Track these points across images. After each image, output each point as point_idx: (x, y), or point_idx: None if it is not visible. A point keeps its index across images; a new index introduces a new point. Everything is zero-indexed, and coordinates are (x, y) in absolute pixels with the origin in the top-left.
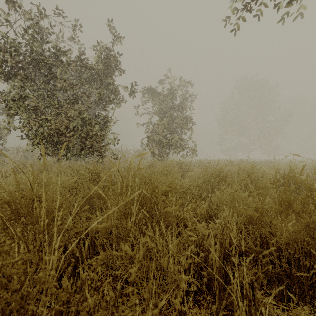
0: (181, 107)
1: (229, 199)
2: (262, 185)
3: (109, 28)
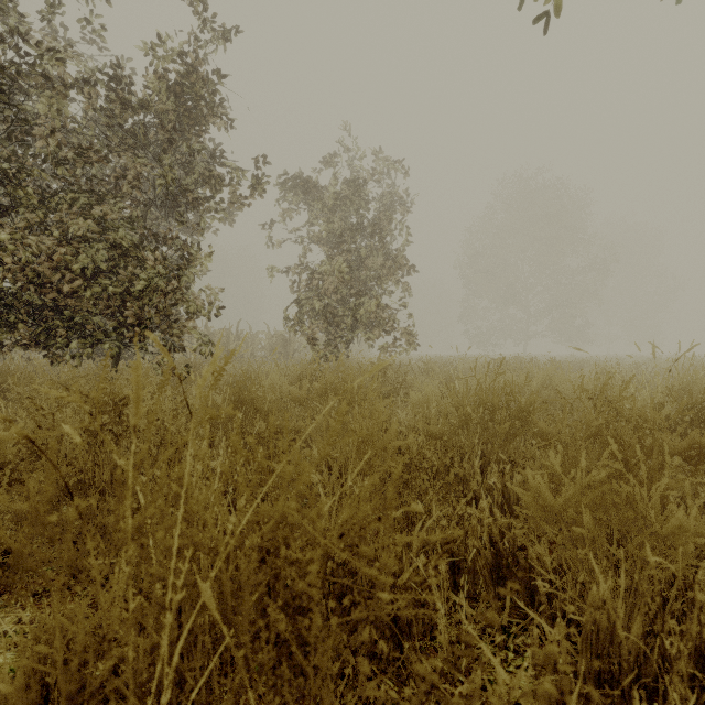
0: (381, 229)
1: (589, 512)
2: (684, 448)
3: (192, 5)
